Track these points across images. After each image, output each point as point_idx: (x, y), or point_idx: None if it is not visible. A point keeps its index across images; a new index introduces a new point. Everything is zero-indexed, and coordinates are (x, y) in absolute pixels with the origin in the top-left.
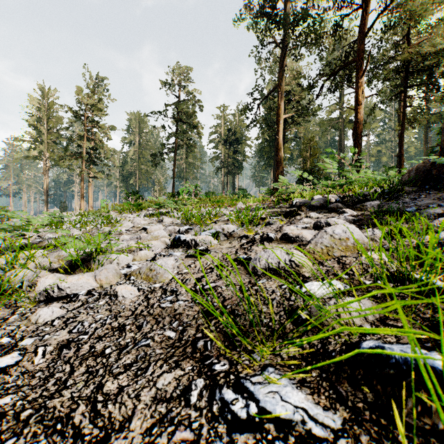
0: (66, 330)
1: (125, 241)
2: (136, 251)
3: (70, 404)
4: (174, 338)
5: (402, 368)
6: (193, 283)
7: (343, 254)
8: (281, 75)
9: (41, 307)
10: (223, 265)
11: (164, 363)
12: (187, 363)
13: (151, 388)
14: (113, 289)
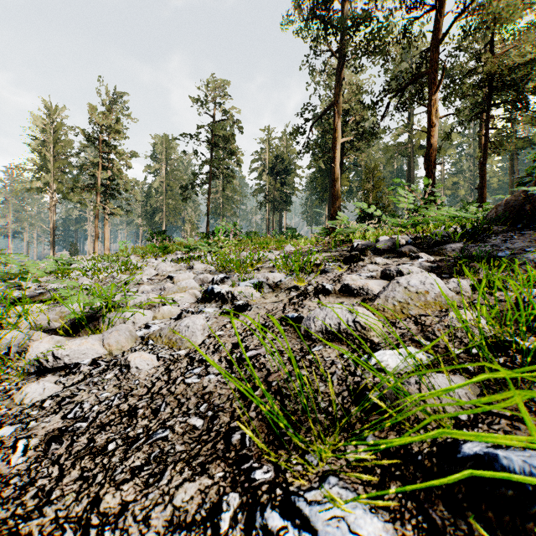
0: (60, 415)
1: (145, 292)
2: (158, 306)
3: (52, 529)
4: (201, 428)
5: (525, 488)
6: (228, 350)
7: (421, 312)
8: (338, 91)
9: (31, 381)
10: (267, 325)
11: (186, 467)
12: (217, 466)
13: (166, 506)
14: (124, 358)
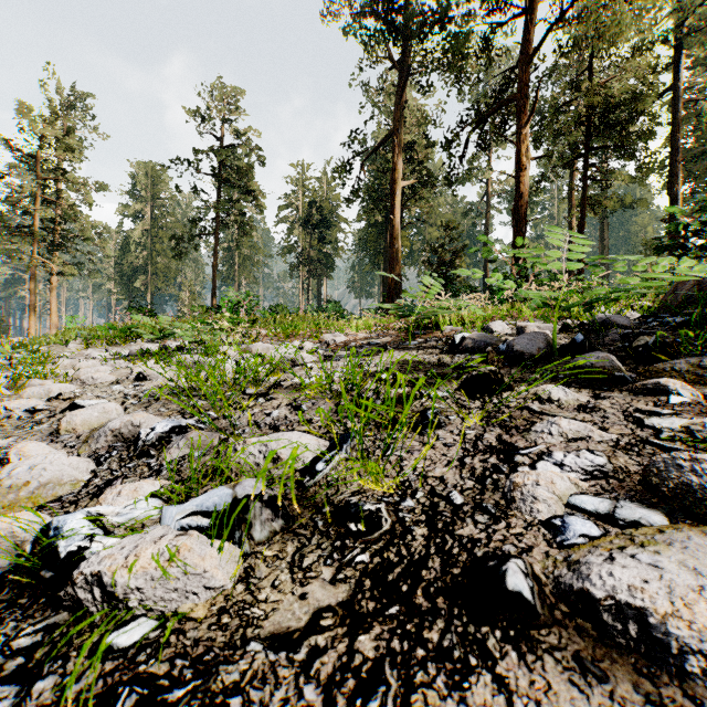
0: None
1: None
2: None
3: None
4: None
5: None
6: None
7: None
8: (397, 116)
9: None
10: None
11: None
12: None
13: None
14: None
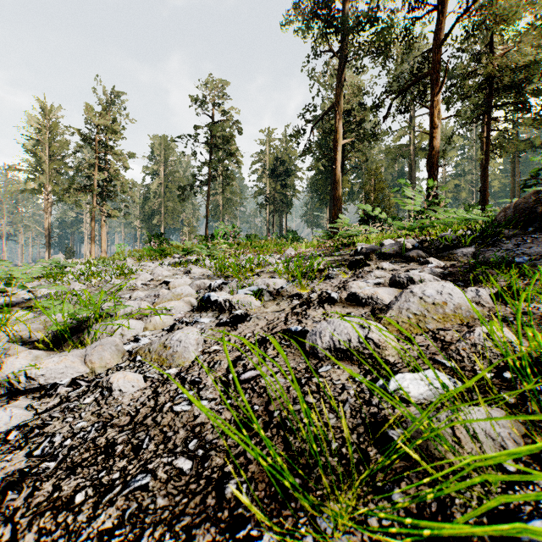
0: (25, 451)
1: (138, 299)
2: (150, 316)
3: None
4: (189, 472)
5: None
6: (224, 368)
7: (440, 326)
8: (339, 92)
9: (0, 405)
10: (267, 340)
11: (167, 532)
12: (206, 532)
13: None
14: (106, 379)
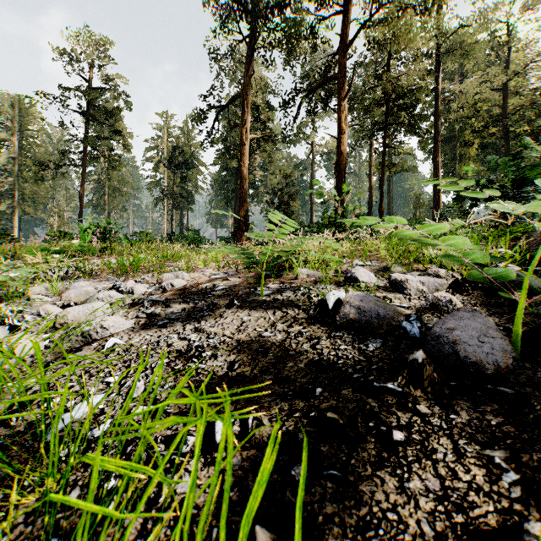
0: None
1: None
2: None
3: None
4: None
5: None
6: None
7: None
8: (246, 81)
9: None
10: None
11: None
12: None
13: None
14: None
